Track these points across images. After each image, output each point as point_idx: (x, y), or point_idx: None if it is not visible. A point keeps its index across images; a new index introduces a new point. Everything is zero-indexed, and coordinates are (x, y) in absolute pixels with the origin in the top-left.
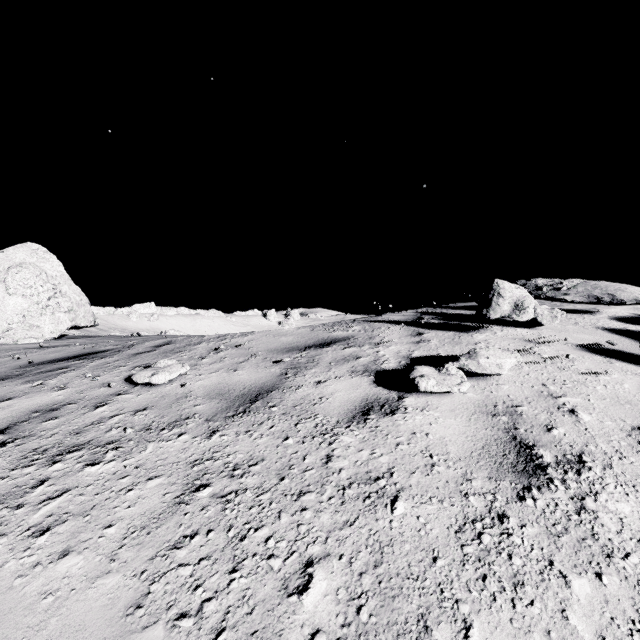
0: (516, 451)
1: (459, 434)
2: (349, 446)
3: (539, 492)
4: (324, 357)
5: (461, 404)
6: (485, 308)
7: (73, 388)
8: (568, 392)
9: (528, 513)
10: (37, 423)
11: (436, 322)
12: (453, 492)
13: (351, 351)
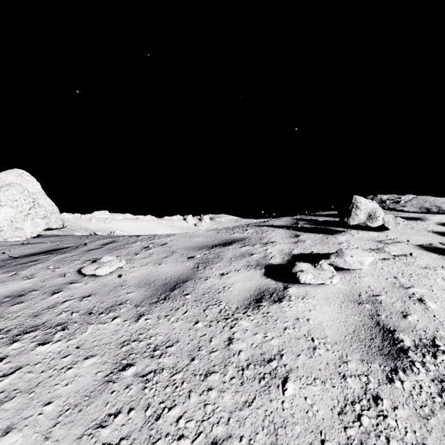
0: (381, 335)
1: (333, 320)
2: (246, 330)
3: (404, 374)
4: (226, 254)
5: (333, 293)
6: (346, 217)
7: (38, 277)
8: (415, 283)
9: (398, 395)
10: (6, 307)
11: (309, 227)
12: (333, 374)
13: (246, 249)
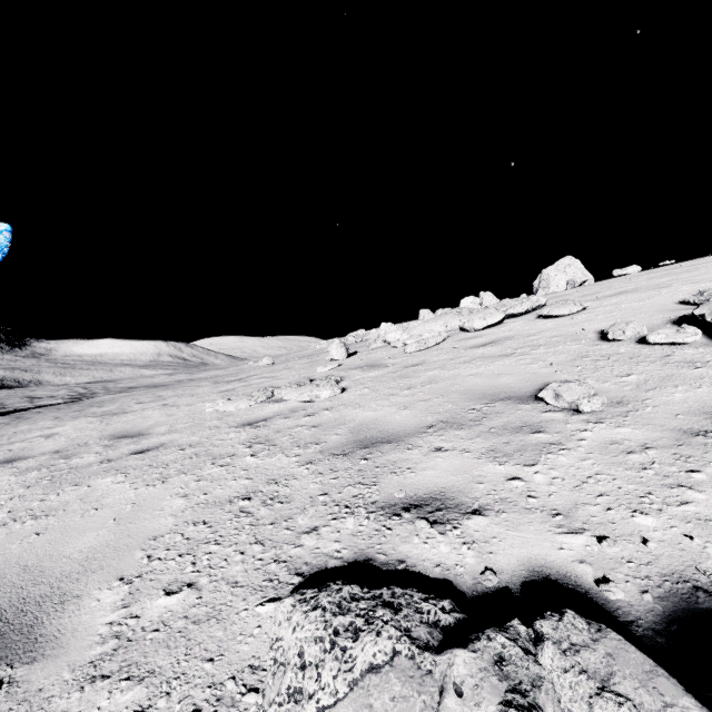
0: None
1: None
2: None
3: None
4: None
5: None
6: None
7: None
8: None
9: None
10: None
11: None
12: None
13: None
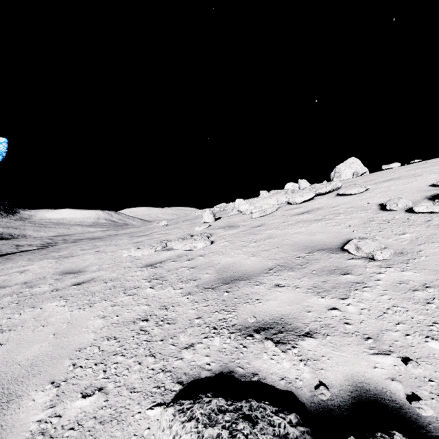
0: None
1: None
2: None
3: None
4: None
5: None
6: None
7: None
8: None
9: None
10: None
11: None
12: None
13: None
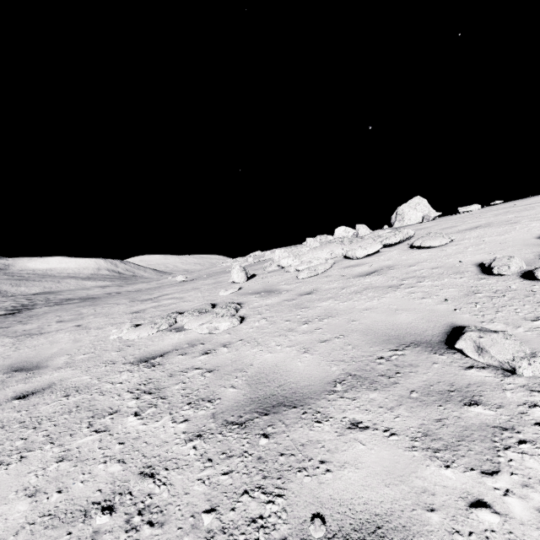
0: None
1: None
2: None
3: None
4: None
5: None
6: None
7: None
8: None
9: None
10: None
11: None
12: None
13: None
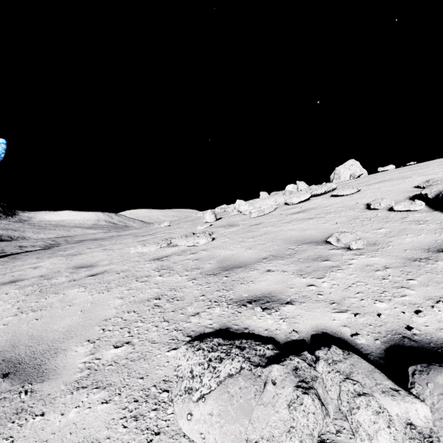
0: None
1: None
2: None
3: None
4: None
5: None
6: None
7: None
8: None
9: None
10: None
11: None
12: None
13: None
